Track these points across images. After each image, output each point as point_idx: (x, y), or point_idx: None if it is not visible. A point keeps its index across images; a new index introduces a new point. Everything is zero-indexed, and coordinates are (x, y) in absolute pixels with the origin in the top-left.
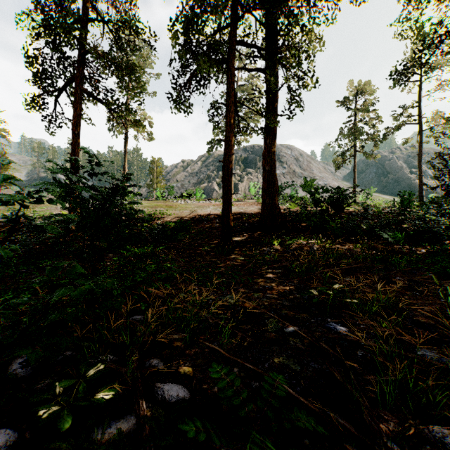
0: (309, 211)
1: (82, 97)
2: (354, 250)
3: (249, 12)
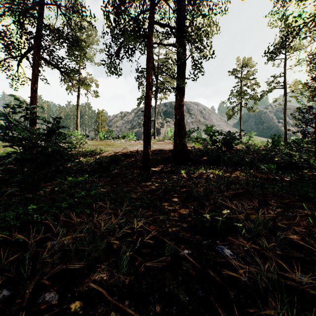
0: (209, 148)
1: (40, 62)
2: (240, 177)
3: (164, 0)
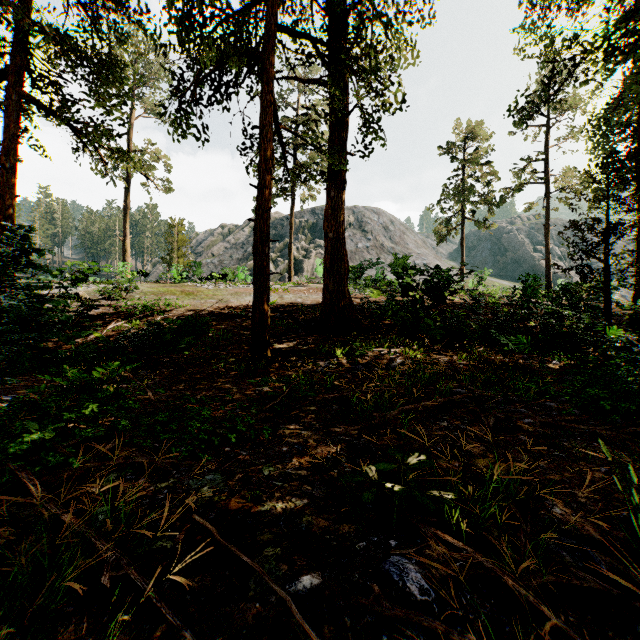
0: (399, 301)
1: (26, 108)
2: (458, 364)
3: None
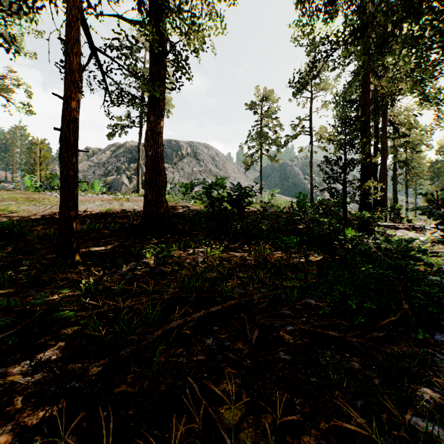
0: (214, 209)
1: None
2: (246, 260)
3: None
